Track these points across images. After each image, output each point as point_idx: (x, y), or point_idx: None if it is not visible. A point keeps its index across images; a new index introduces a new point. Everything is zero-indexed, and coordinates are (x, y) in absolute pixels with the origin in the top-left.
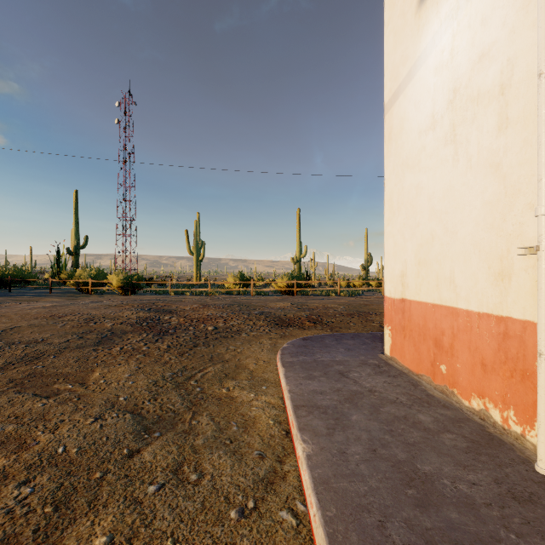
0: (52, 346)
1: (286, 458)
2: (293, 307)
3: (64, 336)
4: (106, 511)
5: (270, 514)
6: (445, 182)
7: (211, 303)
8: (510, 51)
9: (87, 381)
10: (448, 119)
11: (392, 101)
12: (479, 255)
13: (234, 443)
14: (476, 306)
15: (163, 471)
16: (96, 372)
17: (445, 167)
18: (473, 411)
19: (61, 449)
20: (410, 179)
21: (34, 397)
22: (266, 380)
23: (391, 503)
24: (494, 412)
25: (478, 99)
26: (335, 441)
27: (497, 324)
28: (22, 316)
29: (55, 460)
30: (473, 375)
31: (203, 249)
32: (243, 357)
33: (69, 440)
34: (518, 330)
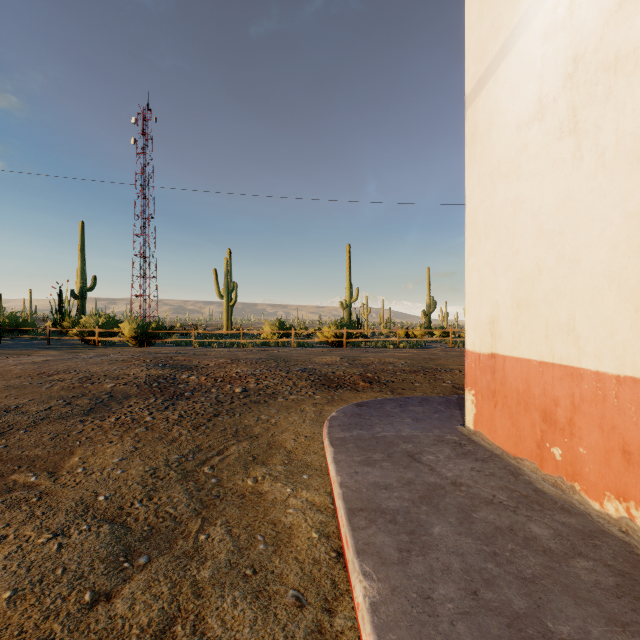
0: (26, 416)
1: (338, 603)
2: (343, 363)
3: (46, 402)
4: None
5: None
6: (560, 191)
7: (242, 357)
8: None
9: (60, 468)
10: (565, 101)
11: (476, 90)
12: (619, 291)
13: (259, 574)
14: (613, 366)
15: (140, 635)
16: (76, 455)
17: (560, 169)
18: (607, 518)
19: None
20: (503, 191)
21: None
22: (308, 465)
23: None
24: None
25: (616, 64)
26: (413, 575)
27: None
28: (2, 374)
29: None
30: (607, 467)
31: (235, 293)
32: (279, 430)
33: (3, 576)
34: None
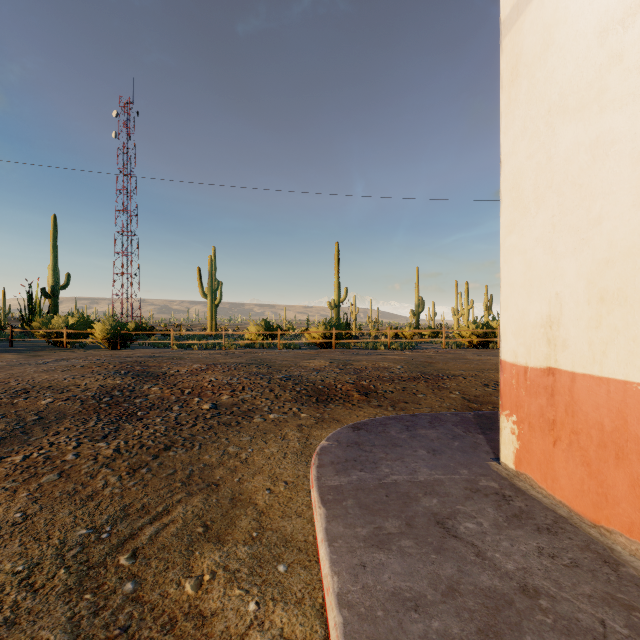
0: None
1: None
2: (333, 368)
3: None
4: None
5: None
6: None
7: (221, 362)
8: None
9: None
10: None
11: (519, 7)
12: None
13: None
14: None
15: None
16: None
17: None
18: None
19: None
20: (571, 134)
21: None
22: (287, 540)
23: None
24: None
25: None
26: None
27: None
28: None
29: None
30: None
31: (219, 292)
32: (249, 472)
33: None
34: None
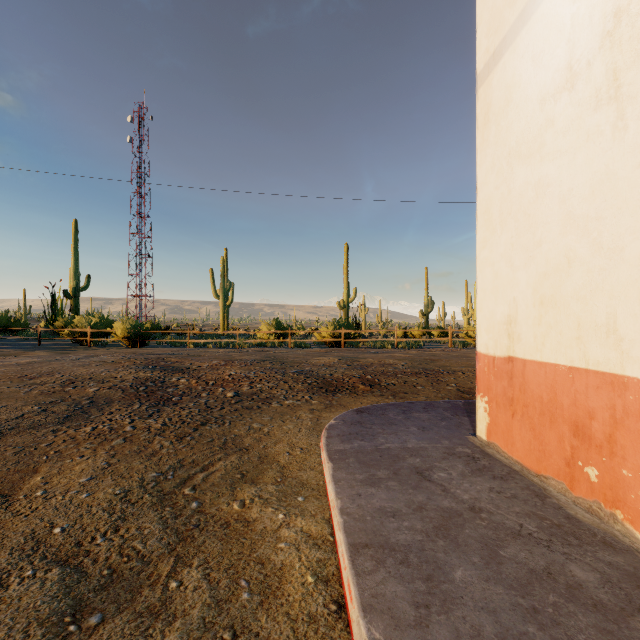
0: None
1: None
2: (341, 364)
3: (19, 409)
4: None
5: None
6: (597, 169)
7: (237, 358)
8: None
9: (17, 490)
10: (602, 64)
11: (490, 66)
12: None
13: (240, 639)
14: None
15: None
16: (39, 473)
17: (597, 144)
18: None
19: None
20: (523, 175)
21: None
22: (303, 483)
23: None
24: None
25: None
26: None
27: None
28: None
29: None
30: None
31: (231, 292)
32: (272, 441)
33: None
34: None
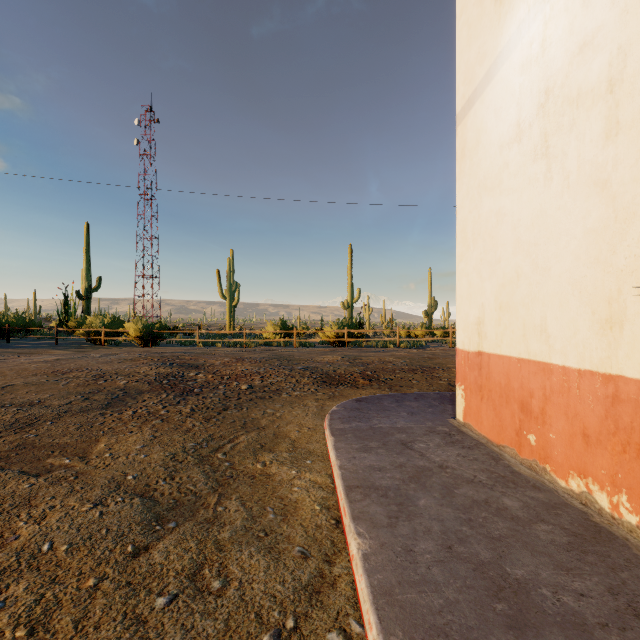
0: (50, 409)
1: (336, 557)
2: (344, 361)
3: (66, 397)
4: (97, 635)
5: (315, 638)
6: (535, 206)
7: (246, 356)
8: (622, 36)
9: (89, 453)
10: (538, 128)
11: (465, 110)
12: (580, 296)
13: (270, 536)
14: (575, 361)
15: (176, 576)
16: (101, 442)
17: (535, 187)
18: (571, 494)
19: (47, 546)
20: (488, 204)
21: (20, 475)
22: (311, 452)
23: (475, 624)
24: (600, 496)
25: (578, 100)
26: (399, 535)
27: (604, 384)
28: (18, 372)
29: (38, 561)
30: (571, 449)
31: (237, 293)
32: (284, 423)
33: (58, 534)
34: (632, 393)
